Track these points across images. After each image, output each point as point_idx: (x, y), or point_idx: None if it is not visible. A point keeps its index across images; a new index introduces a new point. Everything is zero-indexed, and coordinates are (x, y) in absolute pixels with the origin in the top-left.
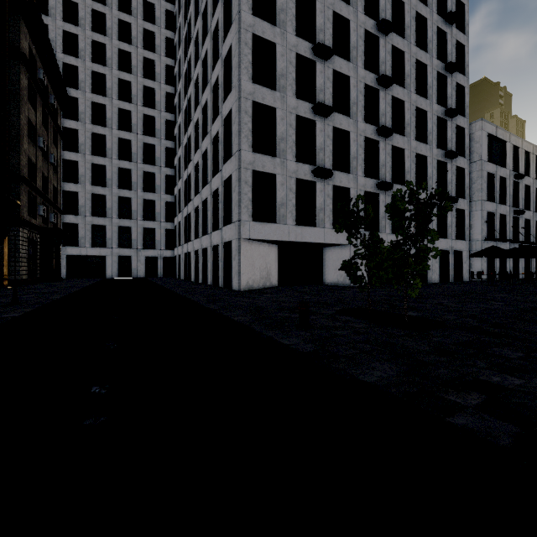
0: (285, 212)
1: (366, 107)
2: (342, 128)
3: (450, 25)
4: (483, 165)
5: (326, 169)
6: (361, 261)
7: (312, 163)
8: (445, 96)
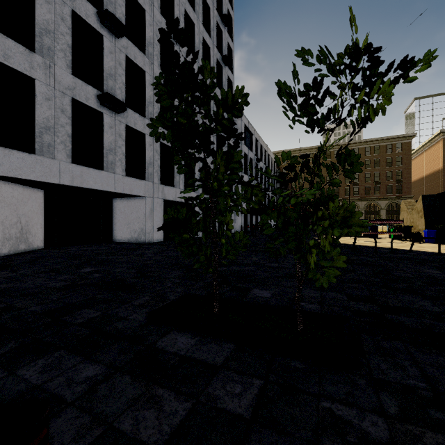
0: (53, 141)
1: (162, 56)
2: (137, 63)
3: (225, 27)
4: (242, 146)
5: (118, 98)
6: (157, 215)
7: (98, 88)
8: (221, 82)
